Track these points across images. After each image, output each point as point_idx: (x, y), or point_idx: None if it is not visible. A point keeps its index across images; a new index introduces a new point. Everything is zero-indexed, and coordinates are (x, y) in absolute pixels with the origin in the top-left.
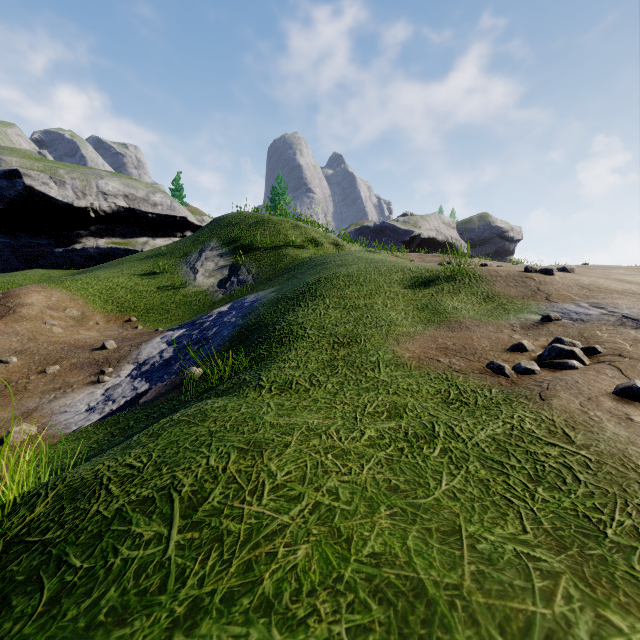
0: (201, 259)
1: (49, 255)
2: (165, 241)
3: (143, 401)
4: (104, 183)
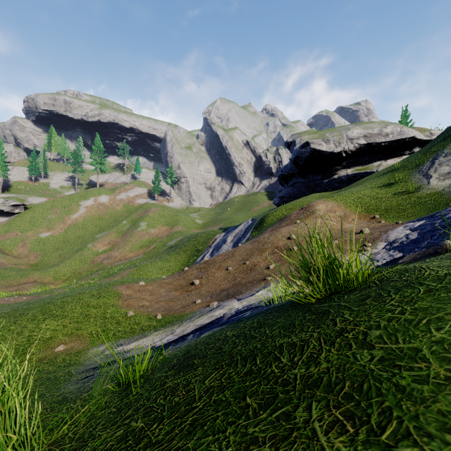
0: (433, 166)
1: (320, 185)
2: (395, 160)
3: (401, 261)
4: (350, 132)
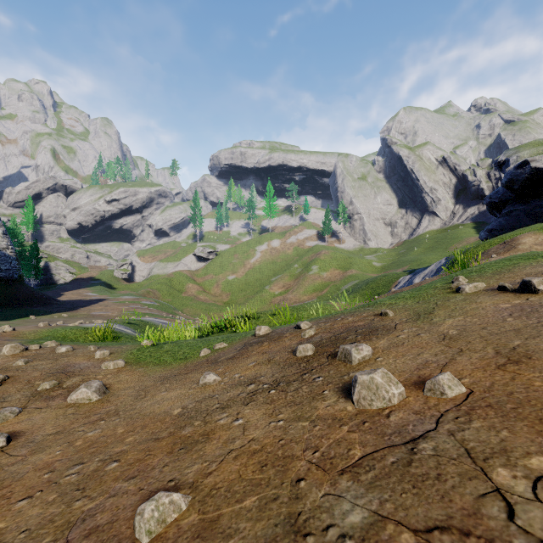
0: None
1: None
2: None
3: None
4: None
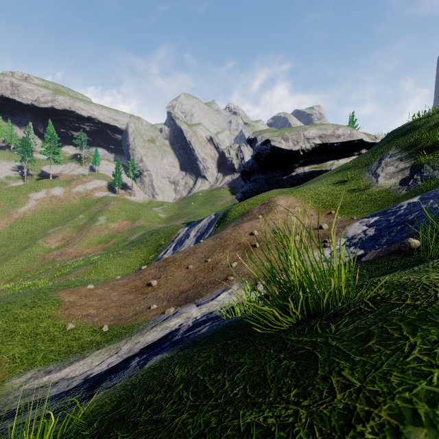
0: (381, 166)
1: (280, 181)
2: (345, 160)
3: (364, 260)
4: (307, 132)
